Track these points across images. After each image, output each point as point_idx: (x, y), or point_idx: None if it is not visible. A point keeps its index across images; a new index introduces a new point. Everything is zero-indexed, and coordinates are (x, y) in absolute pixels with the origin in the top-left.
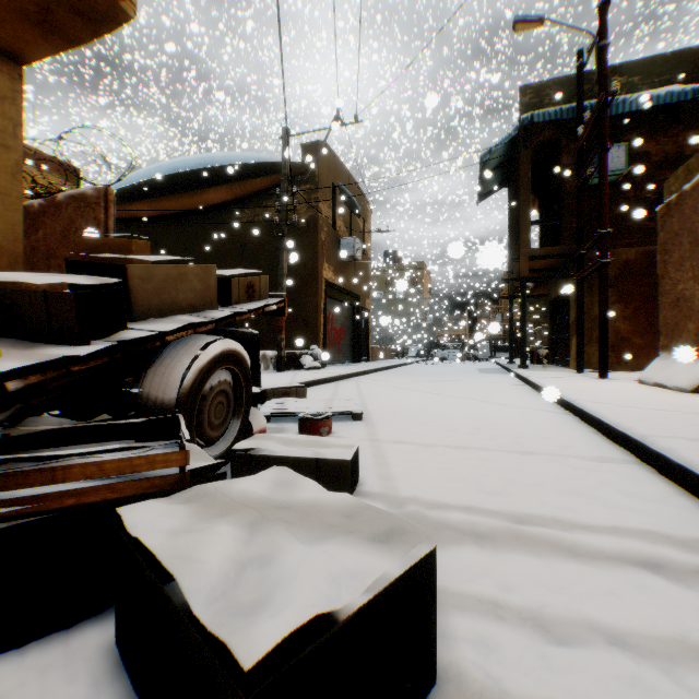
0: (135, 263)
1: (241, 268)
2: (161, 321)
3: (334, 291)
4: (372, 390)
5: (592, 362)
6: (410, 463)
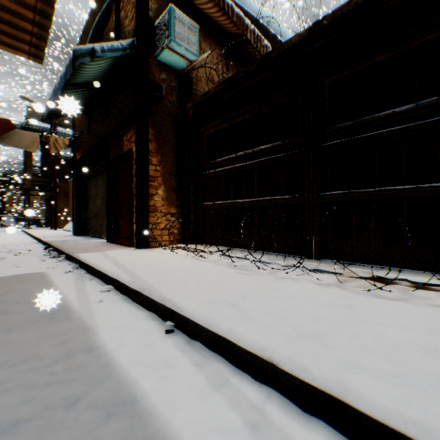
0: None
1: None
2: None
3: None
4: None
5: (61, 225)
6: None
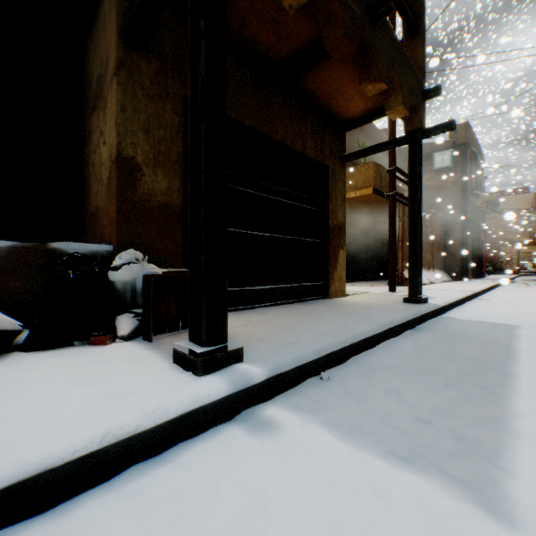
0: None
1: None
2: None
3: None
4: None
5: None
6: None
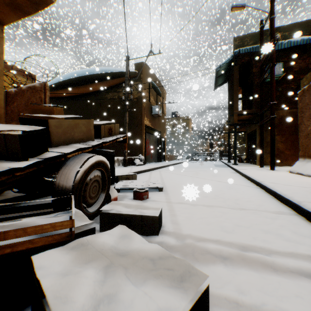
0: (56, 118)
1: (107, 119)
2: (65, 147)
3: (149, 129)
4: (167, 175)
5: (266, 162)
6: (186, 214)
